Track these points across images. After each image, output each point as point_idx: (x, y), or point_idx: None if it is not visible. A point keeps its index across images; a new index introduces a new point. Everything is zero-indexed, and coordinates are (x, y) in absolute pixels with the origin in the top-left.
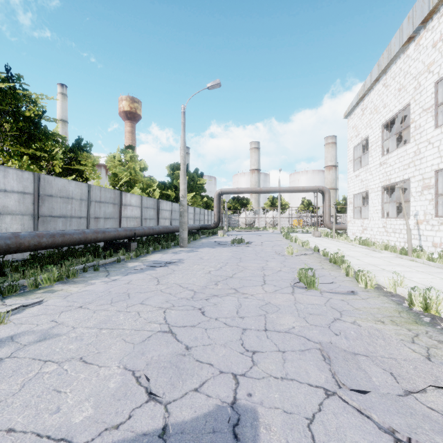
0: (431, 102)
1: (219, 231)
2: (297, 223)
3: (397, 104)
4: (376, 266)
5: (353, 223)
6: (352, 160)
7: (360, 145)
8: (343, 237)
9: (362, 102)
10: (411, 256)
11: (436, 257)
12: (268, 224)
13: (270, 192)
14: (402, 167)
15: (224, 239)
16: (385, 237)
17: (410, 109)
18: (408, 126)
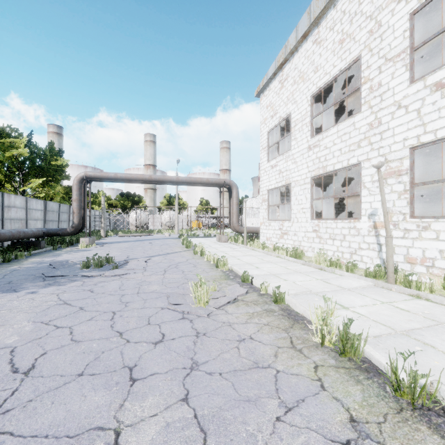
0: (403, 45)
1: (81, 239)
2: (197, 224)
3: (338, 62)
4: (423, 341)
5: (268, 225)
6: (267, 148)
7: (273, 131)
8: (258, 244)
9: (281, 71)
10: (403, 285)
11: (414, 278)
12: (165, 226)
13: (164, 182)
14: (347, 148)
15: (81, 255)
16: (318, 245)
17: (362, 64)
18: (355, 90)
